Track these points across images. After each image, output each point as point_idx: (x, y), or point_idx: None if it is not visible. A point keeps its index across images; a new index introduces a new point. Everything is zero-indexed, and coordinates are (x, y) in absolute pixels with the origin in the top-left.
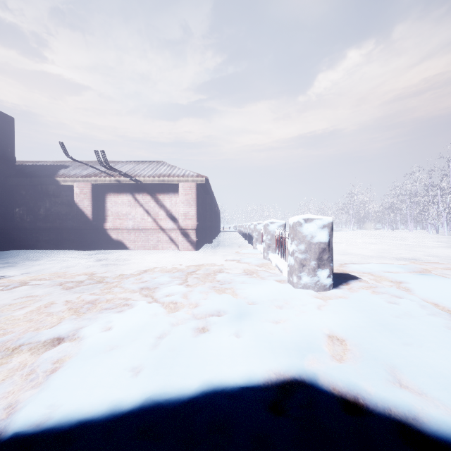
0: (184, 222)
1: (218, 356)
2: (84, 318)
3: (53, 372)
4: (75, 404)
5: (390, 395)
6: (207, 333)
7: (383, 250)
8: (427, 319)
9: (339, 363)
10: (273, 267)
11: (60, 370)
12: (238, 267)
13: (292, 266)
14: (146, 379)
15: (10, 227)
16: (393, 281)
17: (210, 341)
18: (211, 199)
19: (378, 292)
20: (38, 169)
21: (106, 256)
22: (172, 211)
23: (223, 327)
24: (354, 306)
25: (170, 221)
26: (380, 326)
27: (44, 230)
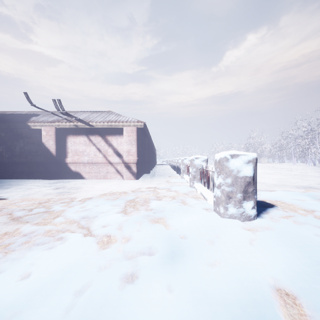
0: (127, 157)
1: None
2: (9, 258)
3: None
4: None
5: None
6: (135, 285)
7: (281, 179)
8: None
9: None
10: (198, 195)
11: None
12: (169, 195)
13: (218, 197)
14: None
15: None
16: (306, 210)
17: (136, 304)
18: (148, 140)
19: (300, 223)
20: (15, 117)
21: (65, 184)
22: (118, 149)
23: (154, 275)
24: (285, 241)
25: (116, 157)
26: None
27: (19, 163)
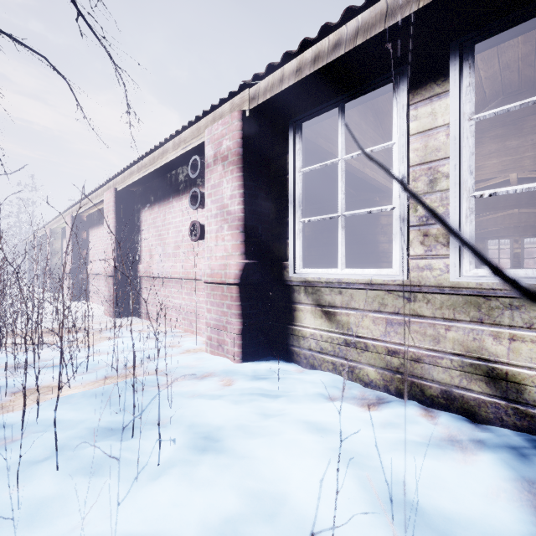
0: None
1: None
2: None
3: None
4: None
5: None
6: None
7: None
8: None
9: None
10: None
11: None
12: None
13: None
14: None
15: None
16: None
17: None
18: None
19: None
20: None
21: None
22: None
23: None
24: None
25: None
26: None
27: None
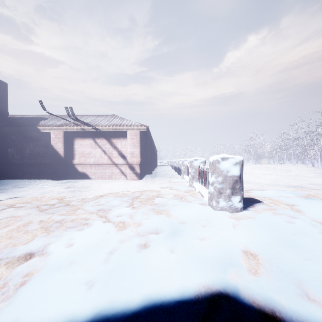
0: (131, 159)
1: (157, 271)
2: (53, 235)
3: (22, 285)
4: (35, 318)
5: (301, 309)
6: (148, 249)
7: (276, 179)
8: (319, 237)
9: (255, 276)
10: (196, 193)
11: (27, 283)
12: (171, 193)
13: (212, 193)
14: (97, 293)
15: (4, 162)
16: (287, 204)
17: (150, 257)
18: (150, 142)
19: (278, 213)
20: (25, 120)
21: (74, 184)
22: (122, 151)
23: (161, 244)
24: (261, 225)
25: (120, 158)
26: (284, 243)
27: (29, 164)
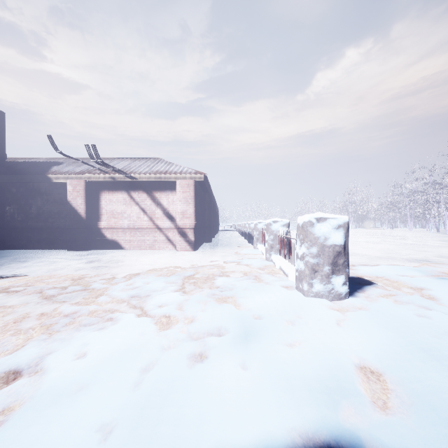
0: (181, 221)
1: (221, 407)
2: (56, 338)
3: None
4: None
5: None
6: (205, 363)
7: (389, 250)
8: None
9: (385, 415)
10: (276, 270)
11: None
12: (239, 270)
13: (301, 271)
14: None
15: (0, 226)
16: (413, 287)
17: (209, 378)
18: (209, 197)
19: (402, 302)
20: (30, 166)
21: (99, 256)
22: (169, 209)
23: (226, 354)
24: (379, 321)
25: (167, 220)
26: (422, 353)
27: (36, 229)
